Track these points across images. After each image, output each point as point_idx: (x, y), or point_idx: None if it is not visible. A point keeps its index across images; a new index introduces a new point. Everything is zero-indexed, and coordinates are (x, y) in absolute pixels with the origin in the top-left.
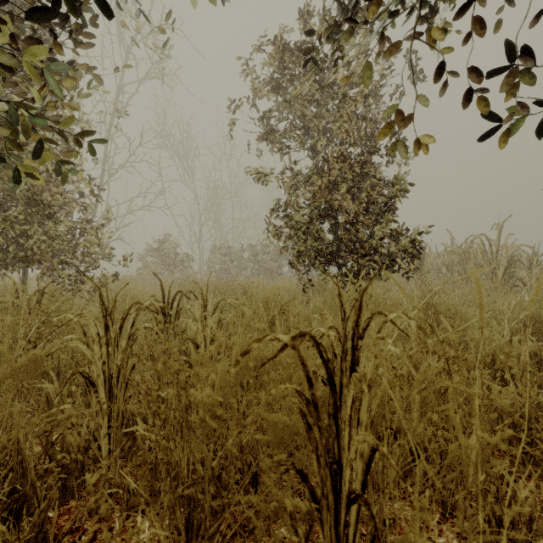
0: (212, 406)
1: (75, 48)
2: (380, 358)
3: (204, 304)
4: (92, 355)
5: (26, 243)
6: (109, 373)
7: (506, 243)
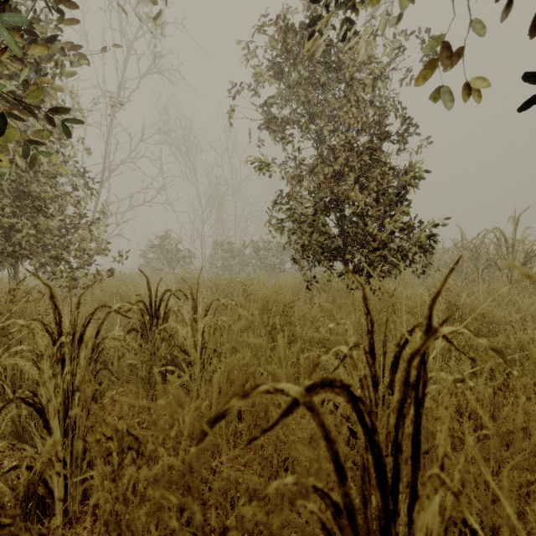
0: (175, 480)
1: (57, 22)
2: (439, 399)
3: (194, 304)
4: (40, 375)
5: (14, 238)
6: (64, 396)
7: (522, 237)
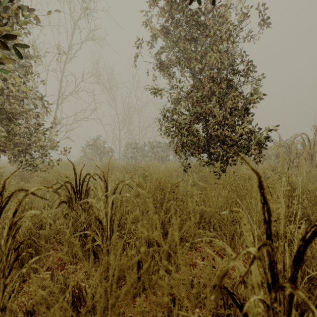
0: None
1: None
2: None
3: (105, 184)
4: None
5: None
6: None
7: None
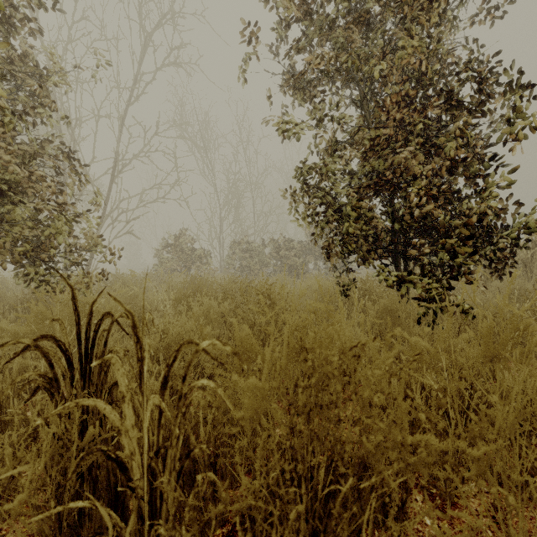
0: None
1: None
2: None
3: (139, 351)
4: None
5: None
6: None
7: None
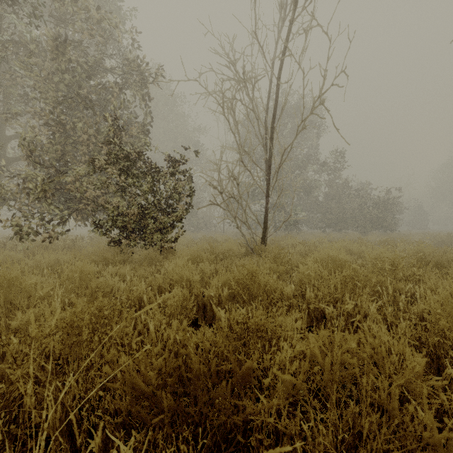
0: None
1: None
2: None
3: None
4: None
5: None
6: None
7: None
